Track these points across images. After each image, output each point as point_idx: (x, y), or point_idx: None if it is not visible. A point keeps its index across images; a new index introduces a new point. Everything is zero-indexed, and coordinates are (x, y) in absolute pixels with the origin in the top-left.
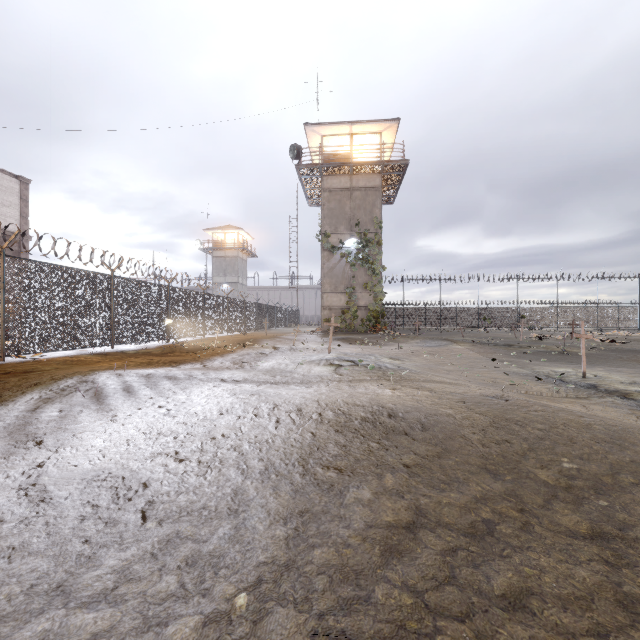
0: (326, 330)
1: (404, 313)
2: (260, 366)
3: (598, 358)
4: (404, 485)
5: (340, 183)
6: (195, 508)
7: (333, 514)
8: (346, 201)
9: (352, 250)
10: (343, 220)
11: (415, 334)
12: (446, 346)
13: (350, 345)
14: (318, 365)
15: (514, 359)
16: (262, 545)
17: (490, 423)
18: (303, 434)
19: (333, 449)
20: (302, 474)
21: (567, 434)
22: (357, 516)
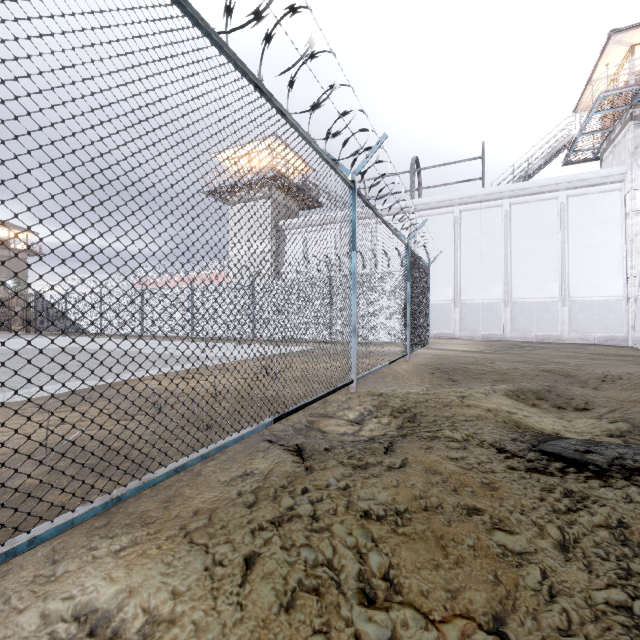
0: None
1: None
2: None
3: None
4: None
5: (3, 253)
6: None
7: None
8: (7, 262)
9: (11, 286)
10: (5, 271)
11: None
12: None
13: None
14: None
15: None
16: None
17: None
18: None
19: None
20: None
21: None
22: None
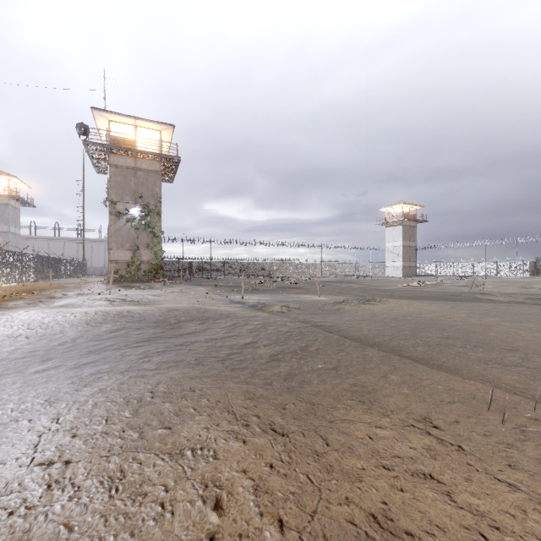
0: (113, 280)
1: (186, 265)
2: (54, 304)
3: (267, 291)
4: (123, 324)
5: (126, 162)
6: (47, 334)
7: (97, 329)
8: (131, 177)
9: (136, 217)
10: (128, 192)
11: (189, 282)
12: (195, 288)
13: (130, 290)
14: (100, 300)
15: (226, 293)
16: (74, 334)
17: (167, 310)
18: (87, 318)
19: (100, 320)
20: (87, 325)
21: (191, 311)
22: (105, 329)
